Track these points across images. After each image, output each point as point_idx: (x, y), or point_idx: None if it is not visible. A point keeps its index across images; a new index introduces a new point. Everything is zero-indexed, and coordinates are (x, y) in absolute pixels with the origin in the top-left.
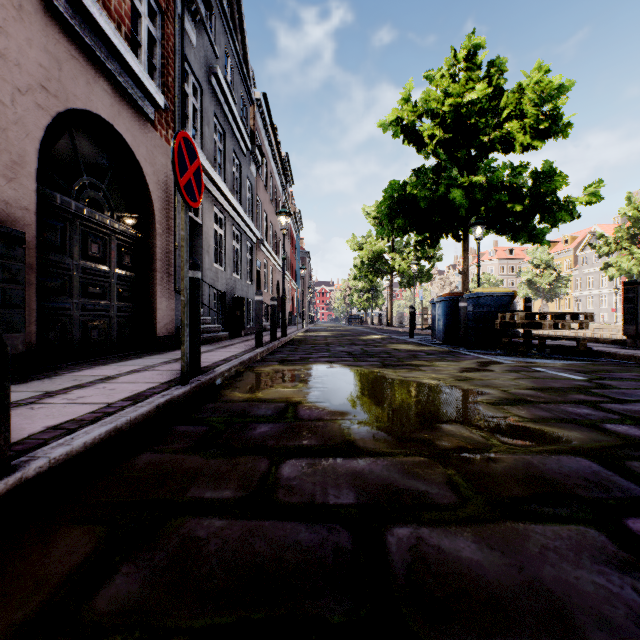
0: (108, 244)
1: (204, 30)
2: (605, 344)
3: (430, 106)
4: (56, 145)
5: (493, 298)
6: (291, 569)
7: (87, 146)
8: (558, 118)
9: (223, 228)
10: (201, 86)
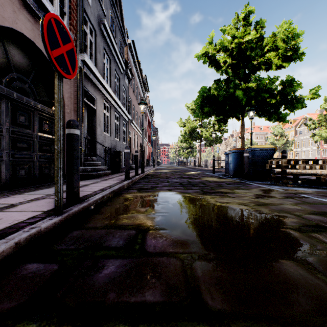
0: (32, 117)
1: None
2: None
3: (224, 44)
4: None
5: (263, 151)
6: None
7: (17, 54)
8: (297, 49)
9: (109, 112)
10: (95, 30)
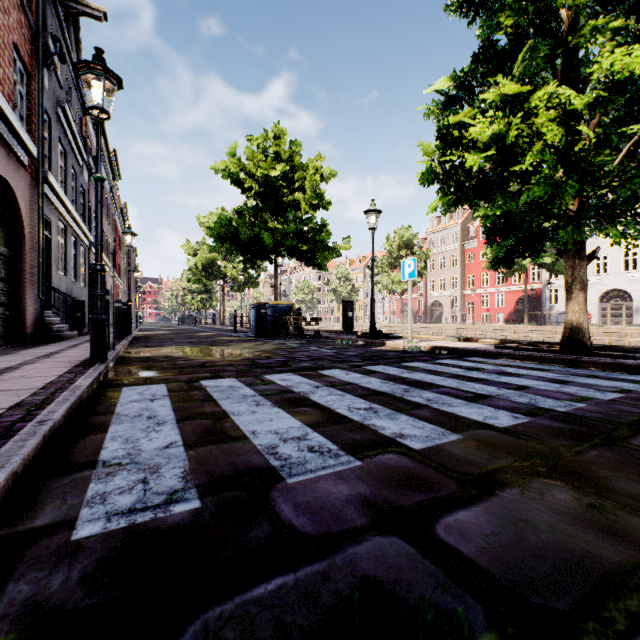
0: None
1: (53, 69)
2: (337, 333)
3: (249, 170)
4: None
5: (282, 307)
6: (188, 366)
7: None
8: (323, 199)
9: (64, 237)
10: (51, 119)
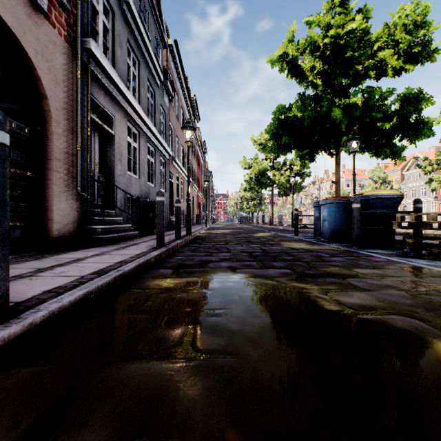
0: None
1: None
2: None
3: (313, 38)
4: None
5: (383, 200)
6: None
7: None
8: (429, 43)
9: (137, 142)
10: (113, 9)
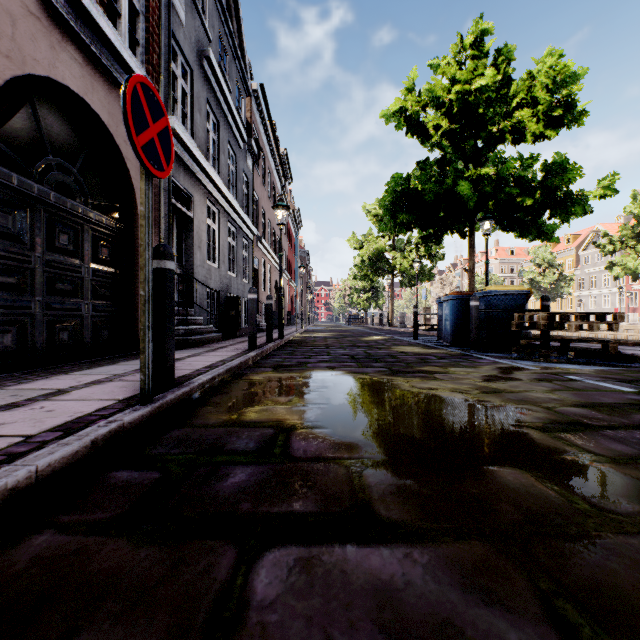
0: (81, 235)
1: (195, 9)
2: (629, 346)
3: (436, 94)
4: (13, 118)
5: (507, 296)
6: None
7: (54, 122)
8: (573, 105)
9: (217, 223)
10: (192, 69)
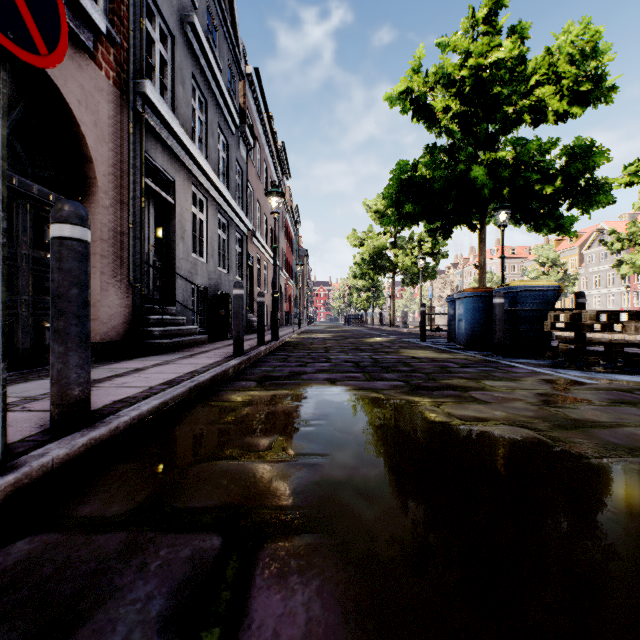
0: (16, 212)
1: None
2: None
3: (447, 70)
4: None
5: (535, 293)
6: None
7: None
8: (602, 79)
9: (204, 213)
10: (173, 35)
